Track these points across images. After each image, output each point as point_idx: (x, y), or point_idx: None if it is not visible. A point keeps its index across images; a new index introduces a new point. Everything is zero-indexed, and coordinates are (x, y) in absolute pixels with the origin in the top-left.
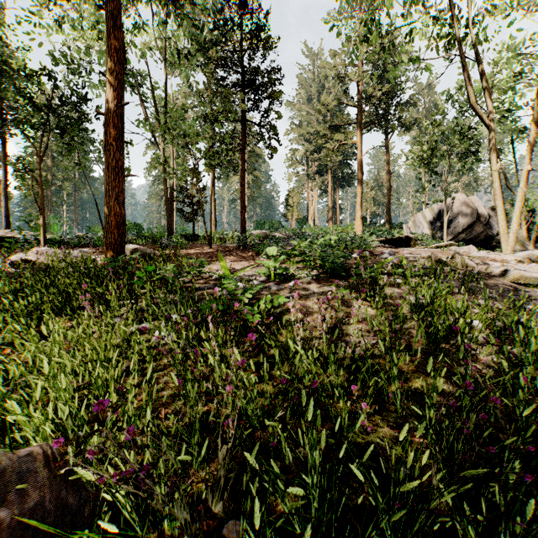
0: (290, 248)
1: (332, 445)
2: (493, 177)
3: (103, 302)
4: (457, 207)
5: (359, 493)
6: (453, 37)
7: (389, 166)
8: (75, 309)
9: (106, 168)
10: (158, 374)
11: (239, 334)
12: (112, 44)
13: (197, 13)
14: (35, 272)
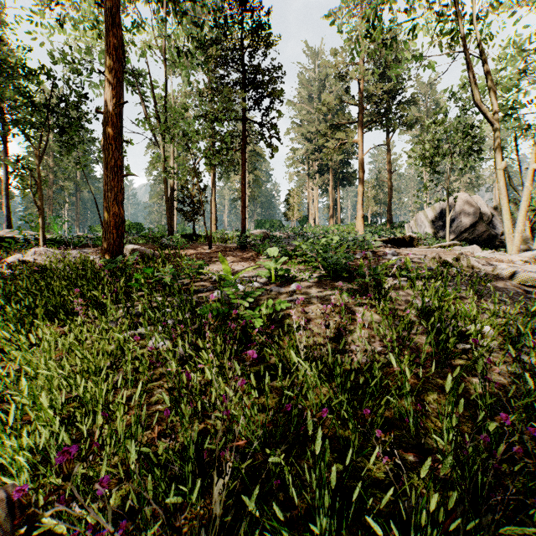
0: (291, 248)
1: (340, 472)
2: (498, 176)
3: (100, 305)
4: (460, 206)
5: (373, 533)
6: (457, 34)
7: (390, 165)
8: (70, 313)
9: (105, 168)
10: (153, 384)
11: (238, 339)
12: (110, 42)
13: (198, 13)
14: (32, 274)
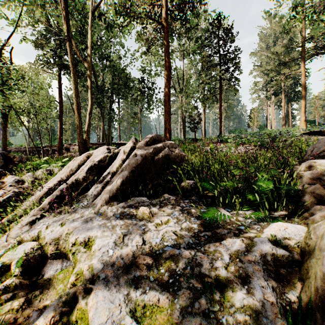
0: None
1: None
2: None
3: None
4: None
5: None
6: None
7: None
8: None
9: (165, 112)
10: None
11: None
12: (167, 65)
13: None
14: None
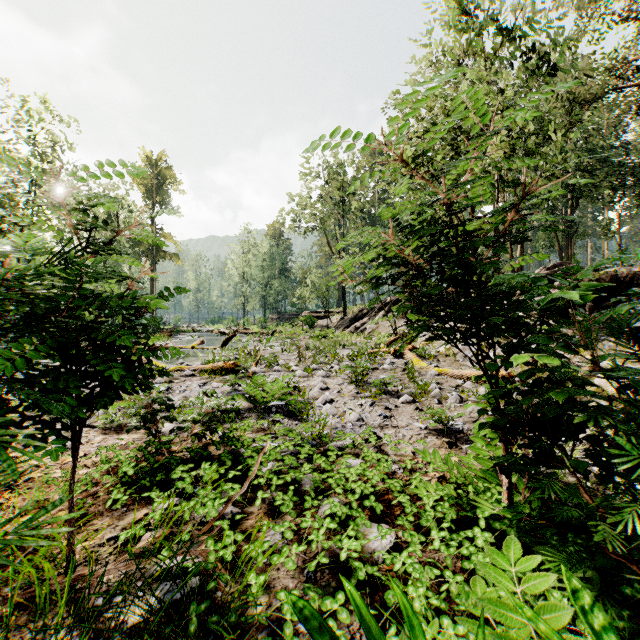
0: None
1: None
2: None
3: None
4: None
5: None
6: None
7: None
8: None
9: None
10: None
11: None
12: None
13: None
14: None
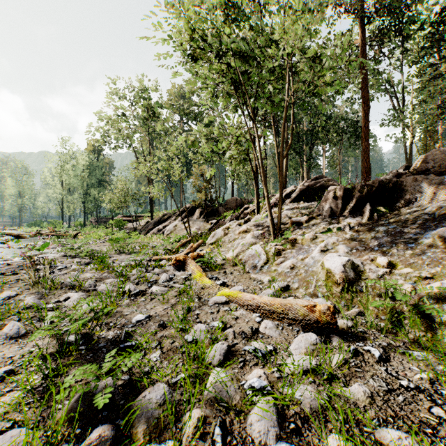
0: None
1: None
2: None
3: None
4: None
5: None
6: None
7: None
8: None
9: (362, 150)
10: None
11: None
12: (364, 100)
13: None
14: None
